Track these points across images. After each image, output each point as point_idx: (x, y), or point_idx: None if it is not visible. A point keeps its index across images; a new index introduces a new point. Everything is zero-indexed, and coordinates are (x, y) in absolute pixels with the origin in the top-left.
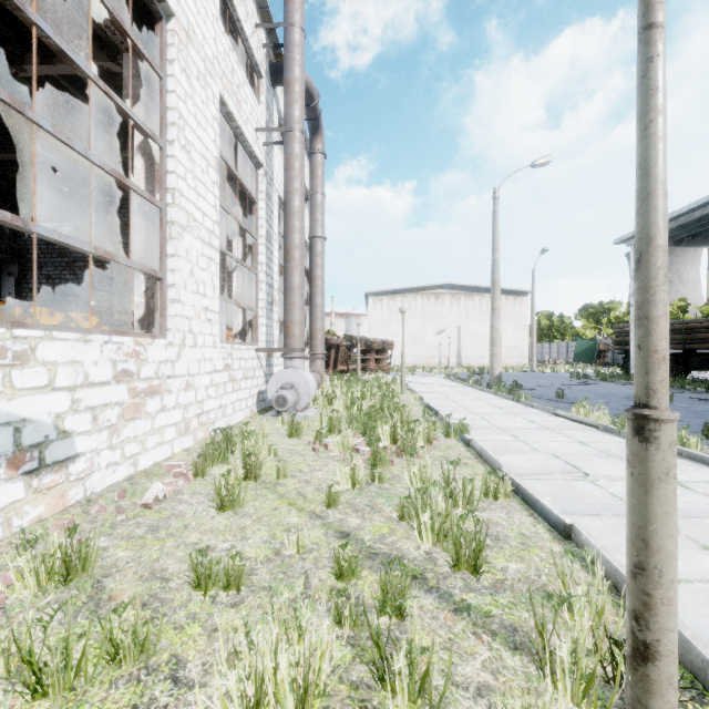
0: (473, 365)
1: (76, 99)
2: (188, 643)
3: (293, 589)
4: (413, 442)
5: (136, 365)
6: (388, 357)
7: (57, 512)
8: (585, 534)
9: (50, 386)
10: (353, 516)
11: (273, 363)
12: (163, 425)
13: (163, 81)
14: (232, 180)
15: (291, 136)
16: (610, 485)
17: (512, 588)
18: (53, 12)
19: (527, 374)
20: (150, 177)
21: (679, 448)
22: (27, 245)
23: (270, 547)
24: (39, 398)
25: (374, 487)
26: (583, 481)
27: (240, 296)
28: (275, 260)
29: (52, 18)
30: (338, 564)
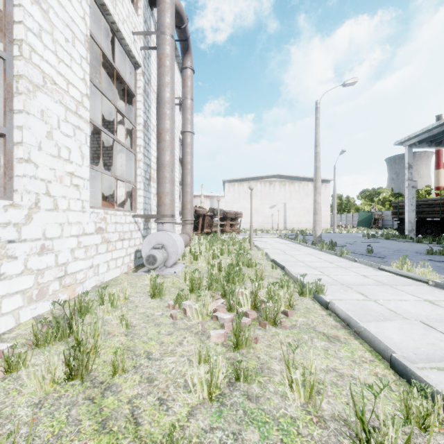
0: (294, 228)
1: None
2: None
3: None
4: (276, 310)
5: None
6: (238, 223)
7: None
8: None
9: None
10: None
11: (150, 227)
12: None
13: None
14: (116, 79)
15: (163, 39)
16: None
17: None
18: None
19: (332, 235)
20: None
21: None
22: None
23: None
24: None
25: (240, 395)
26: None
27: (123, 173)
28: (152, 146)
29: None
30: None
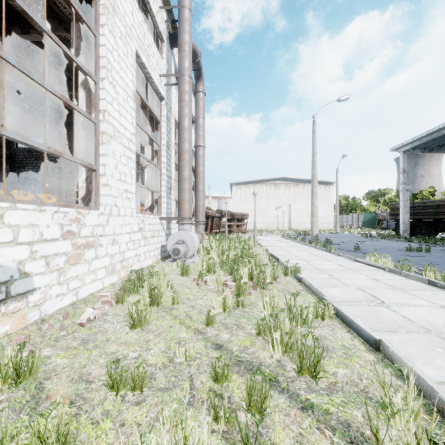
0: (299, 228)
1: (45, 58)
2: (101, 436)
3: (181, 390)
4: (264, 279)
5: (78, 227)
6: (245, 223)
7: (19, 329)
8: (391, 347)
9: (14, 241)
10: (225, 332)
11: (171, 227)
12: (96, 268)
13: (97, 38)
14: (144, 108)
15: (183, 79)
16: (400, 310)
17: (342, 390)
18: (29, 0)
19: (333, 235)
20: (89, 103)
21: (443, 283)
22: (15, 152)
23: (166, 356)
24: (6, 250)
25: (239, 311)
26: (381, 306)
27: (150, 183)
28: (172, 161)
29: (28, 4)
30: (214, 371)
